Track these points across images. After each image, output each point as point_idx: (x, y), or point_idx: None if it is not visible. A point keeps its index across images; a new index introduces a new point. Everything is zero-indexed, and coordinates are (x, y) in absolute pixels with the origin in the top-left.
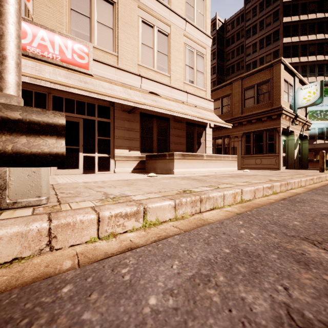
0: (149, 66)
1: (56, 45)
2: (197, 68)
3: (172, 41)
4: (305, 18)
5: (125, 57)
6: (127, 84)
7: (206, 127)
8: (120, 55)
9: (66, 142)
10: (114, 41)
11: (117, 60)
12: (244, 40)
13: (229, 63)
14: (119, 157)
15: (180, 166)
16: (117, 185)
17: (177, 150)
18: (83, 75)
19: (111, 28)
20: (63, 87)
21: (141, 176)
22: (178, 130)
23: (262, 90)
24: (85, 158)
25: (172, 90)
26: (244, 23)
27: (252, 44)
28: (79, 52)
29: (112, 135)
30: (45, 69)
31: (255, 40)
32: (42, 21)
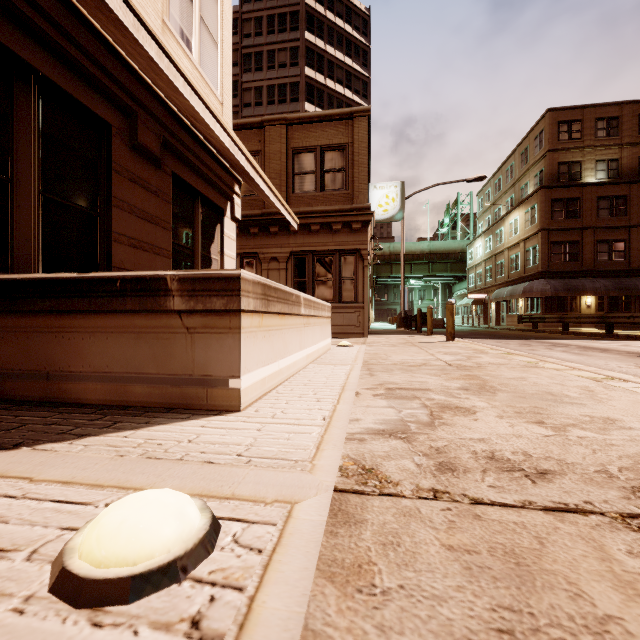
0: None
1: None
2: (202, 13)
3: None
4: (332, 86)
5: None
6: None
7: (224, 214)
8: None
9: None
10: None
11: None
12: (239, 71)
13: None
14: None
15: (258, 354)
16: None
17: None
18: None
19: None
20: None
21: None
22: (146, 193)
23: (331, 163)
24: None
25: None
26: (239, 36)
27: (255, 87)
28: None
29: None
30: None
31: (261, 82)
32: None
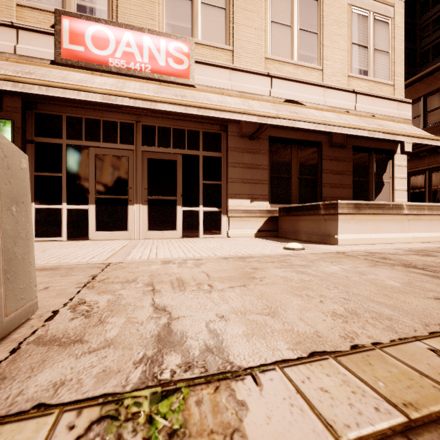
0: (285, 57)
1: (145, 50)
2: (375, 46)
3: (327, 6)
4: None
5: (244, 50)
6: (248, 92)
7: (394, 153)
8: (236, 48)
9: (159, 190)
10: (227, 28)
11: (232, 56)
12: None
13: (427, 43)
14: (234, 211)
15: (351, 229)
16: (217, 280)
17: (336, 199)
18: (182, 87)
19: (223, 8)
20: (147, 103)
21: (272, 246)
22: (338, 162)
23: None
24: (185, 213)
25: (326, 92)
26: None
27: None
28: (175, 54)
29: (224, 177)
30: (129, 86)
31: None
32: (129, 20)
